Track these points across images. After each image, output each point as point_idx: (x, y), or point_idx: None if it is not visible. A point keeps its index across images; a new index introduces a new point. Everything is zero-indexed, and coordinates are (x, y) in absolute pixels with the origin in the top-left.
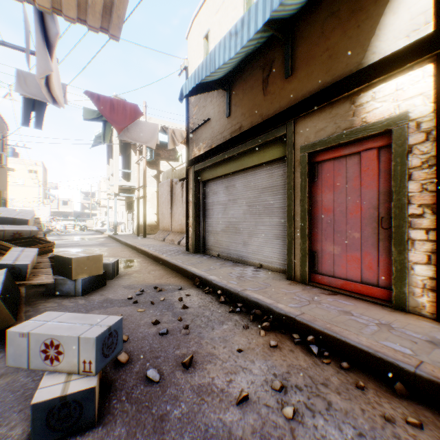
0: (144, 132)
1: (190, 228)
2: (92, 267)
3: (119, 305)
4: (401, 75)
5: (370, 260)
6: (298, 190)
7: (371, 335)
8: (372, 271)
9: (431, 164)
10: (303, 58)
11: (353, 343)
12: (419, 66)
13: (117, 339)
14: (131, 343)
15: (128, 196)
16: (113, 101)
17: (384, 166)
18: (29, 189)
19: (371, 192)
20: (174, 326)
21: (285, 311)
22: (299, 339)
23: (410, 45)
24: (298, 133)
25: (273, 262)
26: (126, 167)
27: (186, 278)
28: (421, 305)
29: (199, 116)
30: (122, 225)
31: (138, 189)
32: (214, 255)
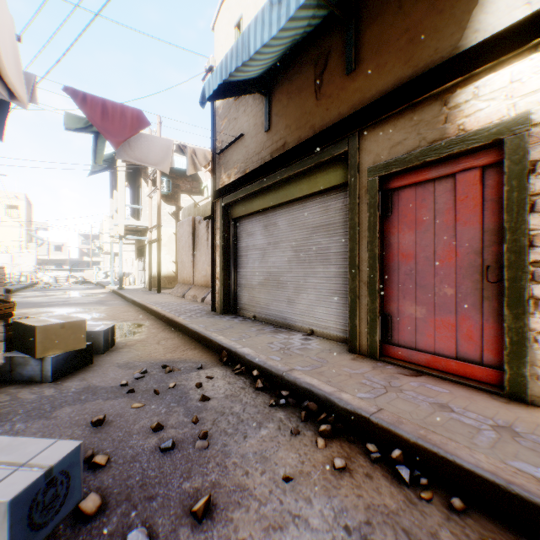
0: (152, 150)
1: (217, 281)
2: (70, 339)
3: (105, 397)
4: (518, 61)
5: (469, 327)
6: (365, 228)
7: (491, 448)
8: (472, 343)
9: None
10: (372, 45)
11: (467, 465)
12: None
13: (70, 485)
14: (112, 469)
15: (138, 240)
16: (106, 103)
17: (491, 193)
18: (7, 230)
19: (471, 231)
20: (186, 432)
21: (354, 406)
22: (377, 453)
23: (534, 14)
24: (365, 149)
25: (329, 327)
26: (136, 202)
27: (210, 351)
28: None
29: (228, 132)
30: (131, 277)
31: (151, 230)
32: (249, 317)
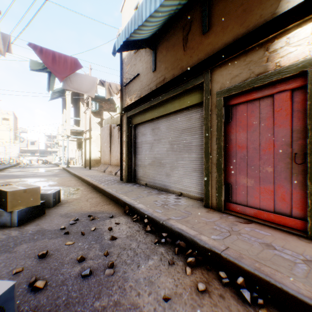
0: (84, 83)
1: (124, 162)
2: (29, 199)
3: (50, 237)
4: None
5: (283, 193)
6: (214, 129)
7: (305, 277)
8: (285, 203)
9: None
10: (219, 15)
11: (291, 292)
12: None
13: None
14: (47, 291)
15: (78, 138)
16: (55, 54)
17: (297, 106)
18: (2, 132)
19: (284, 131)
20: (100, 263)
21: (210, 245)
22: (227, 278)
23: None
24: (214, 80)
25: (192, 191)
26: (77, 116)
27: (118, 205)
28: None
29: (130, 73)
30: (74, 160)
31: (85, 132)
32: (143, 184)
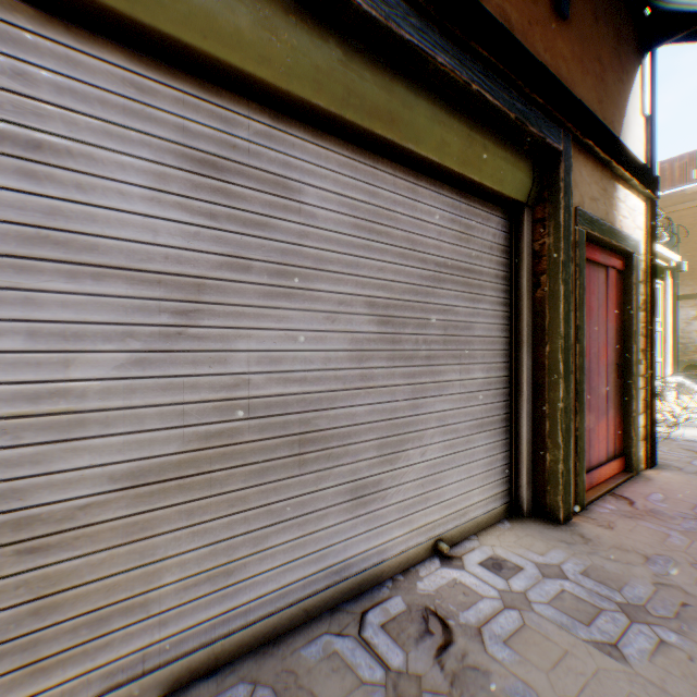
0: None
1: None
2: None
3: None
4: (634, 195)
5: (610, 424)
6: (572, 303)
7: None
8: (611, 439)
9: (643, 308)
10: (577, 19)
11: None
12: (639, 198)
13: None
14: None
15: None
16: None
17: (616, 297)
18: None
19: (612, 329)
20: None
21: None
22: None
23: (647, 170)
24: (572, 173)
25: (474, 505)
26: None
27: None
28: (640, 458)
29: None
30: None
31: None
32: None
